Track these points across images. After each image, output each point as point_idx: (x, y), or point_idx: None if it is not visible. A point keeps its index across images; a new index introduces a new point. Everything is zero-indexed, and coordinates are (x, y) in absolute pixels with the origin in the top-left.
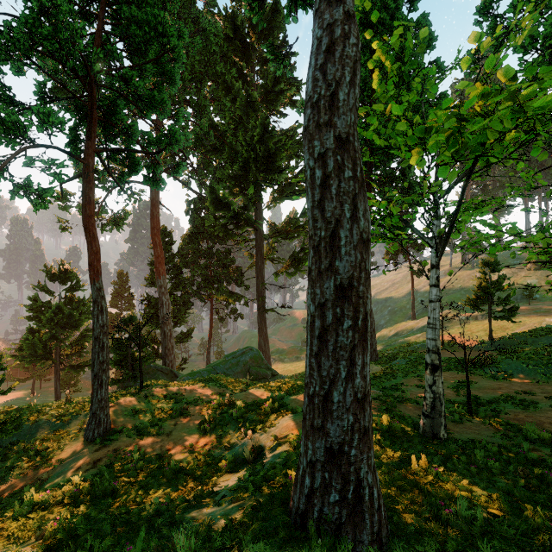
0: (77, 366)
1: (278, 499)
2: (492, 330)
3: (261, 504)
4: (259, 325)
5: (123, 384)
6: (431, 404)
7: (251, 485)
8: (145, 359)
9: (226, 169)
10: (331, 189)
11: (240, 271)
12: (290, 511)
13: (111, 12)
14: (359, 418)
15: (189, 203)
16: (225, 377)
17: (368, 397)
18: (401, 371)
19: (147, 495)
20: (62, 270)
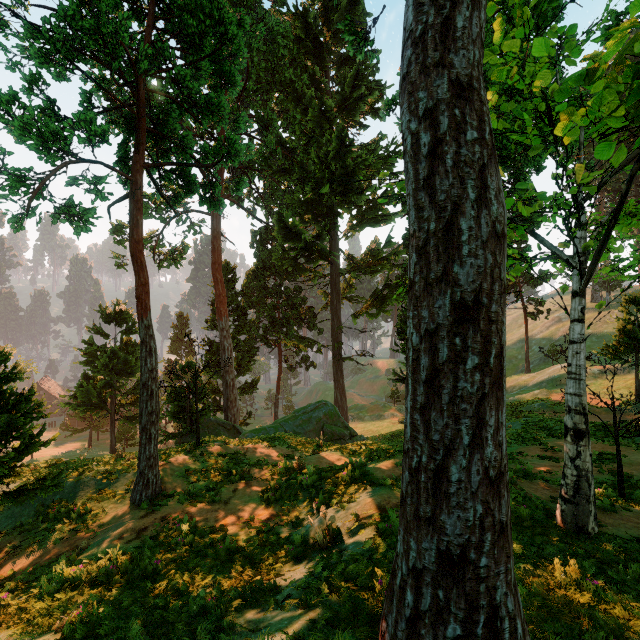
0: (133, 418)
1: (363, 613)
2: (639, 388)
3: (339, 616)
4: (334, 376)
5: (181, 439)
6: (574, 485)
7: (325, 585)
8: (204, 411)
9: (296, 193)
10: (445, 158)
11: (312, 312)
12: (381, 637)
13: (164, 9)
14: (492, 509)
15: (254, 235)
16: (294, 436)
17: (505, 475)
18: (516, 436)
19: (193, 582)
20: (117, 311)
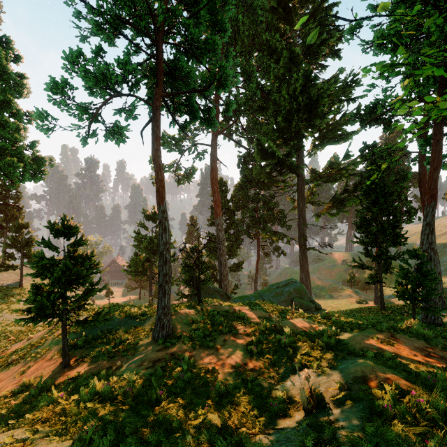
0: None
1: None
2: None
3: None
4: (300, 262)
5: (191, 299)
6: None
7: None
8: (206, 281)
9: (270, 124)
10: None
11: (282, 213)
12: None
13: None
14: None
15: (240, 158)
16: (270, 303)
17: None
18: None
19: (186, 419)
20: (153, 212)
